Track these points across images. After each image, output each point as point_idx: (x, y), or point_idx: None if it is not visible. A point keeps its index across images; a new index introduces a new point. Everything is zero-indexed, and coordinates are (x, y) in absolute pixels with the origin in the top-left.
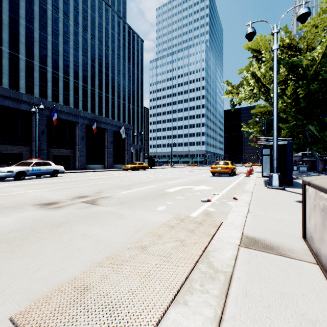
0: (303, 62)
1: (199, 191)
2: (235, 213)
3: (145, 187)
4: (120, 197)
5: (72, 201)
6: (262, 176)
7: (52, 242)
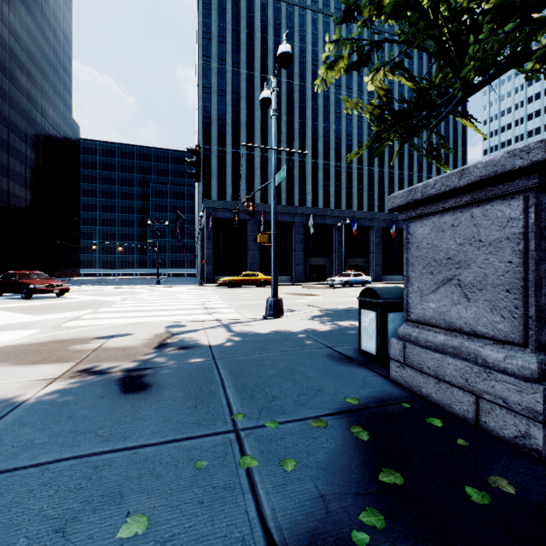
0: None
1: None
2: None
3: None
4: None
5: None
6: None
7: None
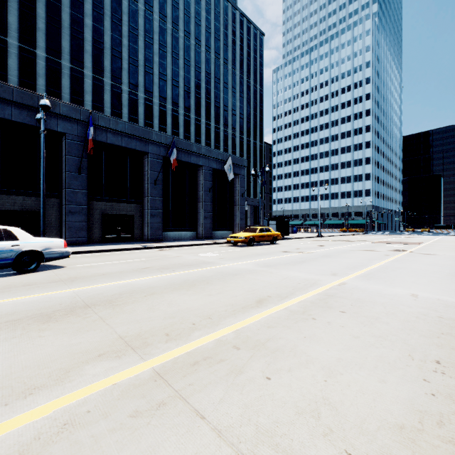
0: None
1: None
2: None
3: None
4: None
5: None
6: None
7: None
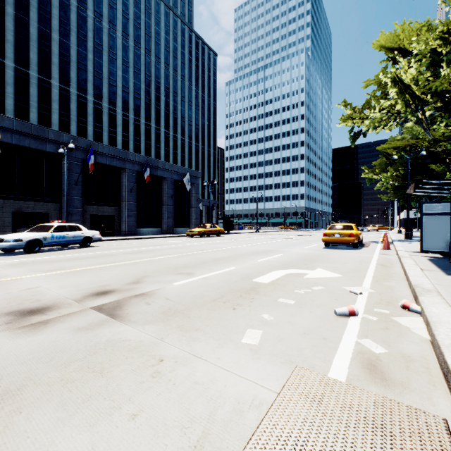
0: None
1: (317, 282)
2: None
3: (219, 270)
4: (171, 297)
5: (77, 305)
6: (422, 250)
7: None
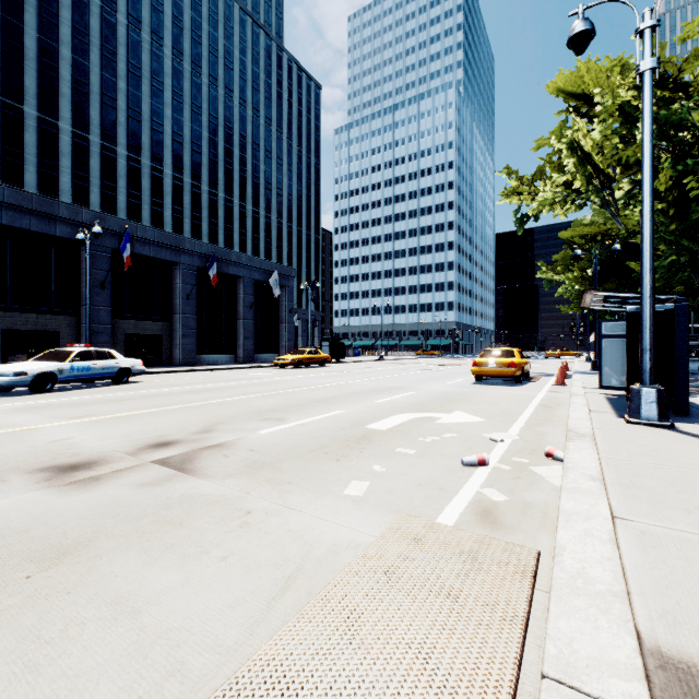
0: (696, 114)
1: (451, 428)
2: (578, 524)
3: (321, 414)
4: (256, 448)
5: (133, 459)
6: (601, 385)
7: (5, 638)
